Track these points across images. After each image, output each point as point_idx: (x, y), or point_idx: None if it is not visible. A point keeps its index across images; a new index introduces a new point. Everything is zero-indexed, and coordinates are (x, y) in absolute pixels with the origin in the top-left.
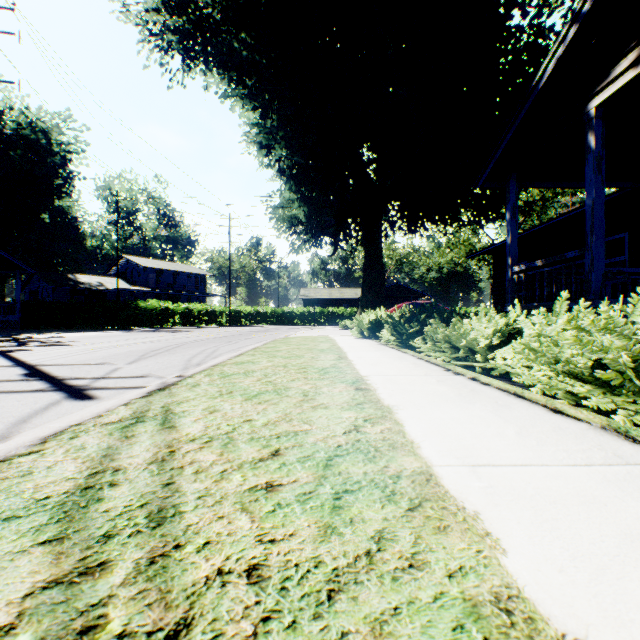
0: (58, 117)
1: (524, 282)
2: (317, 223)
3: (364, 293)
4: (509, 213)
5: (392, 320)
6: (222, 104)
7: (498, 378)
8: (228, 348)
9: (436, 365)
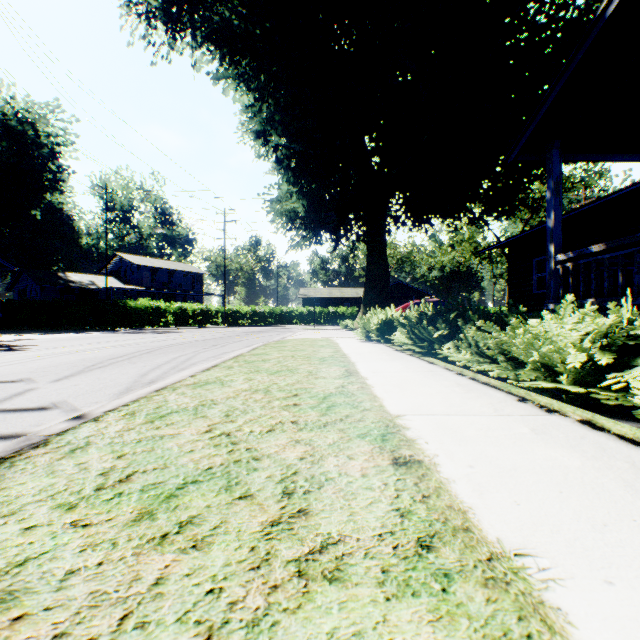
0: (45, 107)
1: (572, 273)
2: (317, 217)
3: (367, 291)
4: (551, 190)
5: (408, 320)
6: (214, 86)
7: (604, 413)
8: (208, 354)
9: (494, 388)
